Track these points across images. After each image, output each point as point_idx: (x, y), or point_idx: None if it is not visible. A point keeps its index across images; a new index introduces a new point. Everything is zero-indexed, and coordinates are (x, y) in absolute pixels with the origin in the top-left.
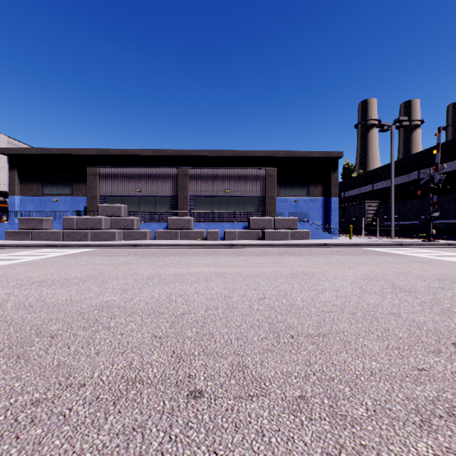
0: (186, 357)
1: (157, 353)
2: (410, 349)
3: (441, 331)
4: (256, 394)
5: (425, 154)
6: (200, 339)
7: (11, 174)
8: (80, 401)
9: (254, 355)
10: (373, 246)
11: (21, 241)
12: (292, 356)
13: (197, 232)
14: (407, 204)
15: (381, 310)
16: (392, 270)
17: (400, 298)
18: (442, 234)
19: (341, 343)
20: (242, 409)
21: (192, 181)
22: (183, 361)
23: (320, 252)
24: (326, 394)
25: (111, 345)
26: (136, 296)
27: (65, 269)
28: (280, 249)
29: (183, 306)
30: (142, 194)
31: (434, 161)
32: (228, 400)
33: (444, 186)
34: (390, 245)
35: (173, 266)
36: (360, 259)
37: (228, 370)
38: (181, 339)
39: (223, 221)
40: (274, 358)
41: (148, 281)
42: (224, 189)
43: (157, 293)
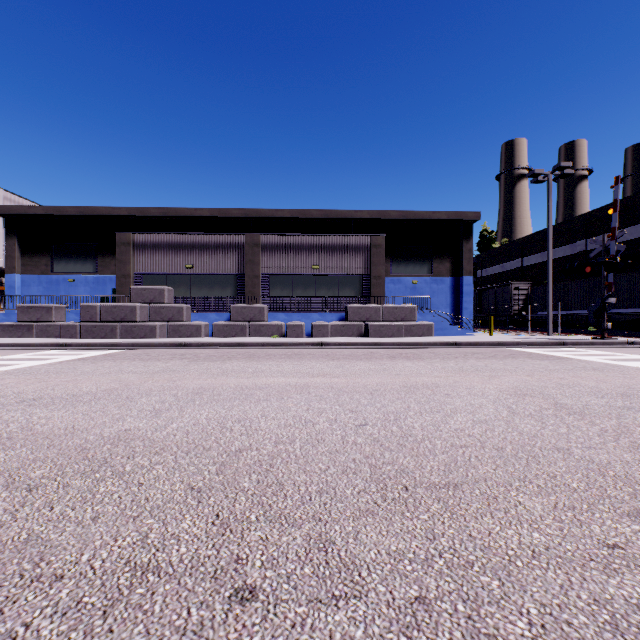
0: (236, 525)
1: (190, 518)
2: (591, 510)
3: (636, 479)
4: (345, 594)
5: (595, 215)
6: (262, 493)
7: (8, 244)
8: (47, 609)
9: (345, 520)
10: (524, 346)
11: (20, 339)
12: (405, 523)
13: (273, 326)
14: (570, 287)
15: (541, 443)
16: (554, 381)
17: (568, 425)
18: (620, 329)
19: (483, 500)
20: (320, 624)
21: (266, 253)
22: (230, 532)
23: (448, 354)
24: (461, 593)
25: (120, 505)
26: (173, 422)
27: (75, 380)
28: (391, 349)
29: (242, 437)
30: (194, 272)
31: (608, 225)
32: (297, 605)
33: (625, 260)
34: (547, 344)
35: (234, 375)
36: (506, 365)
37: (301, 549)
38: (232, 493)
39: (310, 311)
40: (377, 527)
41: (194, 398)
42: (311, 265)
43: (204, 417)
